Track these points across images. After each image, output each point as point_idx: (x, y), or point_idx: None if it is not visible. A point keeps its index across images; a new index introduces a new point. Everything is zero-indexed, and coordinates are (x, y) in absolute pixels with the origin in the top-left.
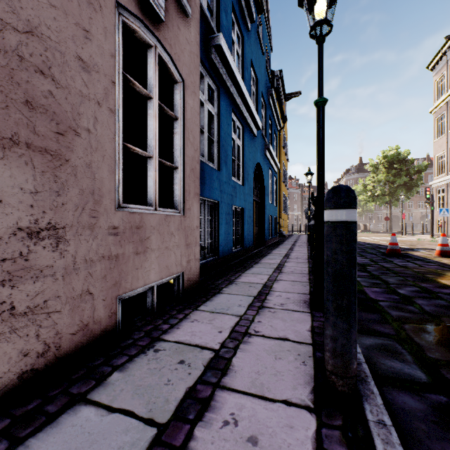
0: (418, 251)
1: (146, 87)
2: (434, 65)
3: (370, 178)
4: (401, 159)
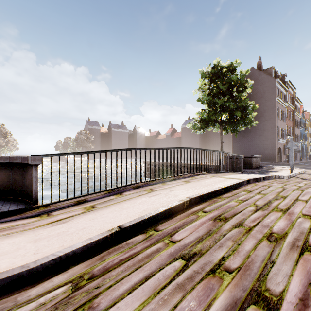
0: None
1: None
2: None
3: None
4: None
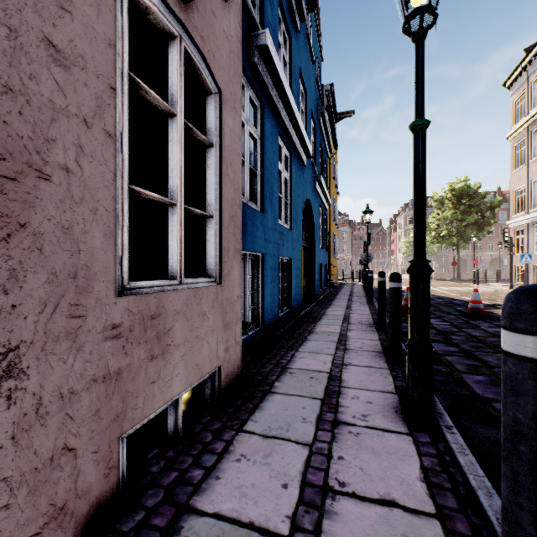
0: None
1: (166, 100)
2: (511, 82)
3: (434, 215)
4: (471, 193)
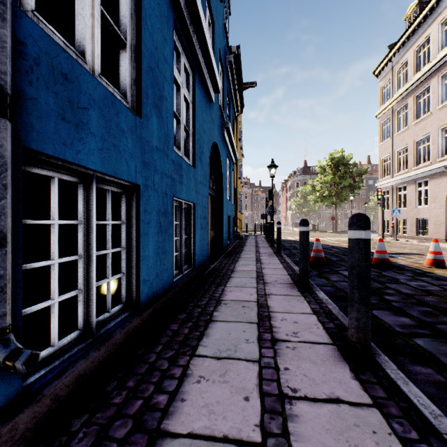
0: (395, 257)
1: None
2: (379, 71)
3: (318, 179)
4: (346, 162)
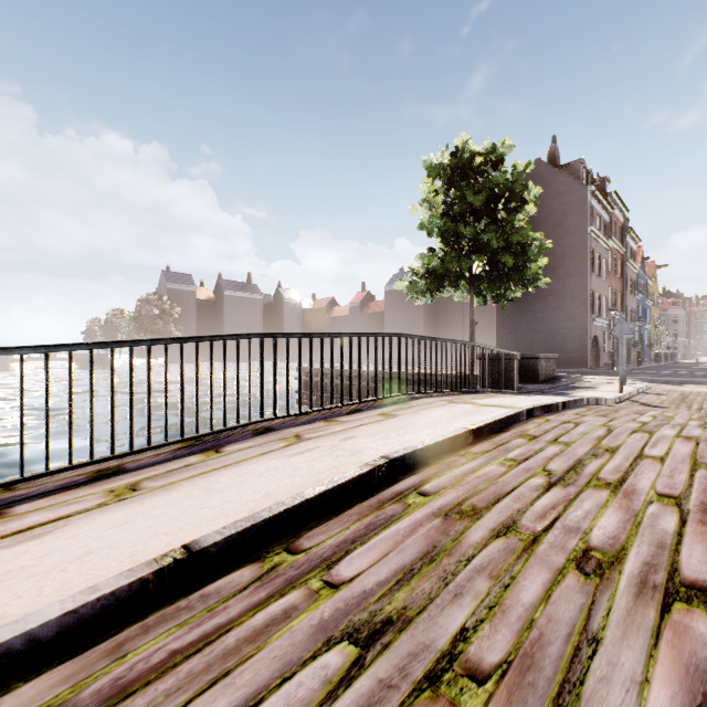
0: None
1: None
2: None
3: None
4: None
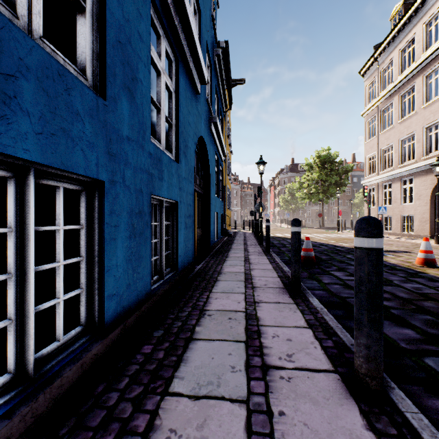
0: (384, 255)
1: None
2: (365, 71)
3: (305, 176)
4: (332, 160)
